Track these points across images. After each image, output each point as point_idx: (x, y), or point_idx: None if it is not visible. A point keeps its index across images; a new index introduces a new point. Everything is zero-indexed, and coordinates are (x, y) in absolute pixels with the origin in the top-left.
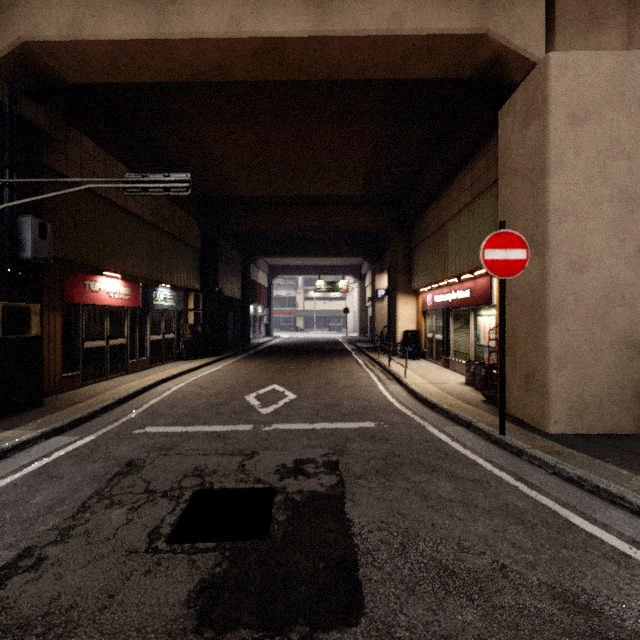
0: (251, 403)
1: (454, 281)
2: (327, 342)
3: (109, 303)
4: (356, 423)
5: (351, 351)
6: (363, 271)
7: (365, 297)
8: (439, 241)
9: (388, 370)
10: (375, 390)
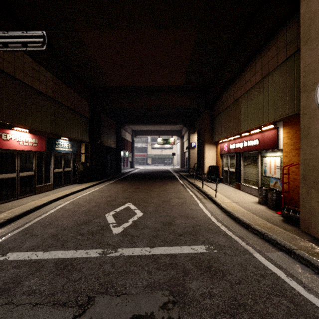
0: (108, 221)
1: (245, 134)
2: (163, 171)
3: (19, 148)
4: (190, 246)
5: (177, 177)
6: (183, 133)
7: (183, 147)
8: (234, 110)
9: (202, 191)
10: (197, 208)
